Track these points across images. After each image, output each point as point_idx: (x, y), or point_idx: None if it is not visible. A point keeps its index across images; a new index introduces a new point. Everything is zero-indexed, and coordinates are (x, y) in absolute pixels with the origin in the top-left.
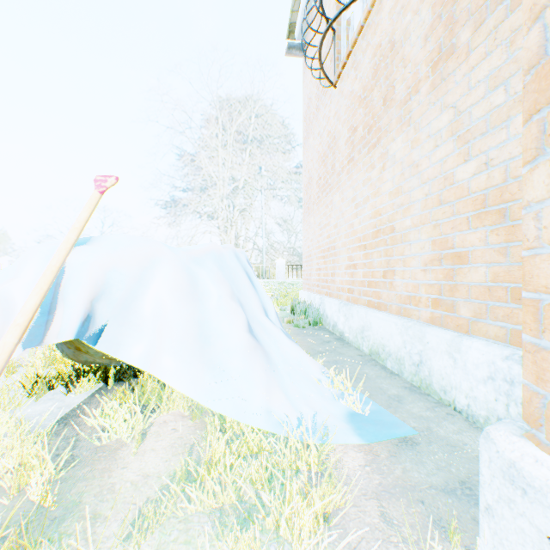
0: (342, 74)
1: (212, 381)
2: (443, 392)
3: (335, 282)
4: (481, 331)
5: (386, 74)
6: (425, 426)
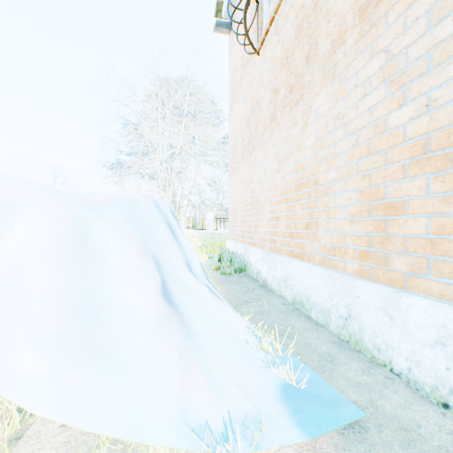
0: (265, 41)
1: (99, 379)
2: (376, 350)
3: (258, 233)
4: (421, 287)
5: (309, 32)
6: (368, 399)
